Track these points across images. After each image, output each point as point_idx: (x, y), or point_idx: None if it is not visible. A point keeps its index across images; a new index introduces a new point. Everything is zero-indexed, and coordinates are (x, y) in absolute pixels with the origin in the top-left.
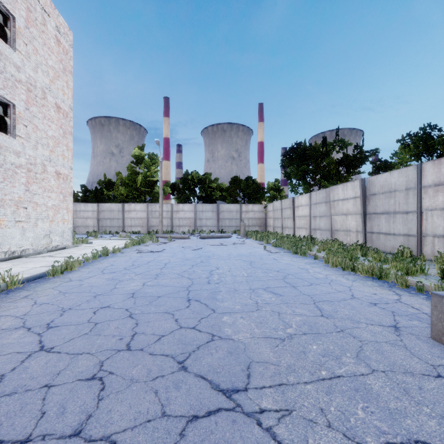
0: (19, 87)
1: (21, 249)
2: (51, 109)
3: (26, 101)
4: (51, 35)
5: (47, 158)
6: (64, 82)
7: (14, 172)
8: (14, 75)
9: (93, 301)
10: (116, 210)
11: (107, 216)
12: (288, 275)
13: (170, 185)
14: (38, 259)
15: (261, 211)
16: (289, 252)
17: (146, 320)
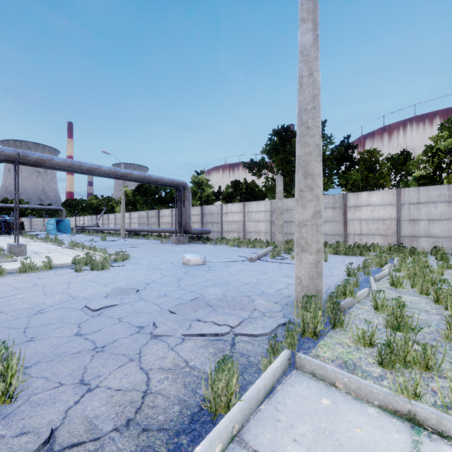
0: None
1: None
2: None
3: None
4: None
5: None
6: None
7: None
8: None
9: None
10: None
11: None
12: None
13: None
14: None
15: None
16: None
17: None
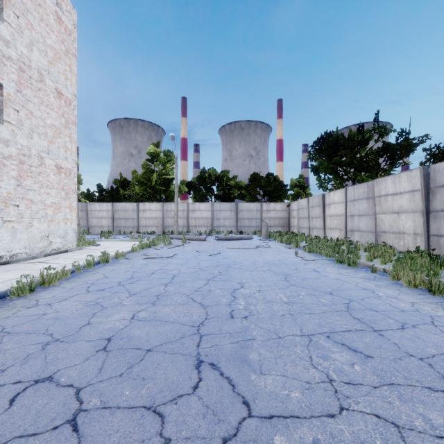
0: (8, 64)
1: (10, 253)
2: (50, 94)
3: (17, 82)
4: (50, 10)
5: (45, 149)
6: (67, 66)
7: (2, 163)
8: (1, 50)
9: (33, 359)
10: (130, 210)
11: (121, 215)
12: (351, 303)
13: (186, 183)
14: (26, 266)
15: (283, 210)
16: (330, 260)
17: (98, 441)
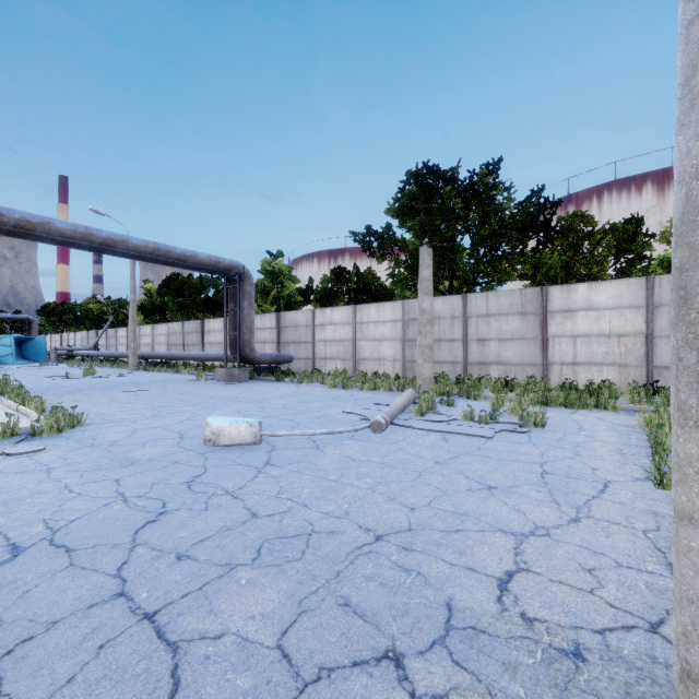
0: None
1: None
2: None
3: None
4: None
5: None
6: None
7: None
8: None
9: None
10: None
11: None
12: None
13: None
14: None
15: None
16: None
17: None
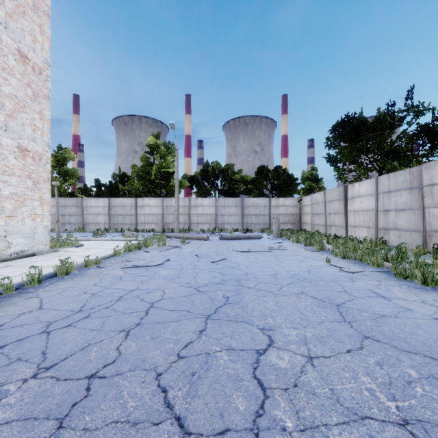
0: None
1: None
2: (9, 55)
3: None
4: None
5: (0, 125)
6: (36, 25)
7: None
8: None
9: None
10: (128, 205)
11: (118, 212)
12: None
13: (188, 178)
14: None
15: (294, 206)
16: (383, 273)
17: None
